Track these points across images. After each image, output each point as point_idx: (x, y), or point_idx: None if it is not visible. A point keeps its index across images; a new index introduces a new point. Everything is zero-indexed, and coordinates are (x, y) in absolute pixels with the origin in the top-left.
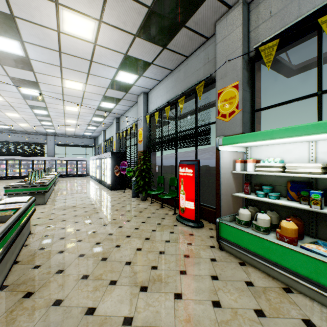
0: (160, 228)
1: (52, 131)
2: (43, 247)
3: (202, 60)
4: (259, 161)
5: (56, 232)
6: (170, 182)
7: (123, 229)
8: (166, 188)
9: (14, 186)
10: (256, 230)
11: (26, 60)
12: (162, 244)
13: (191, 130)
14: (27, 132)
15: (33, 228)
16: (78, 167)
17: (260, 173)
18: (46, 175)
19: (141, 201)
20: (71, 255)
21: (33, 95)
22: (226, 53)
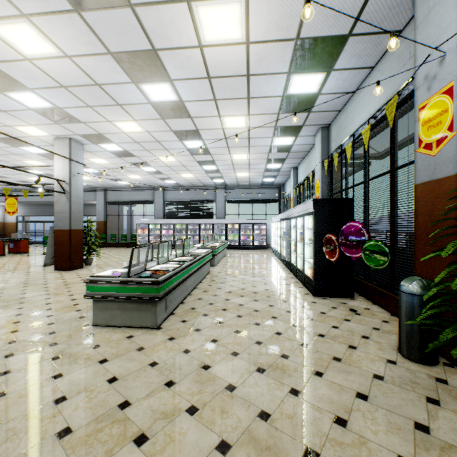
0: None
1: (221, 182)
2: None
3: None
4: None
5: None
6: None
7: None
8: None
9: (100, 278)
10: None
11: None
12: None
13: None
14: (195, 187)
15: None
16: (255, 234)
17: None
18: (201, 247)
19: None
20: None
21: (167, 101)
22: None
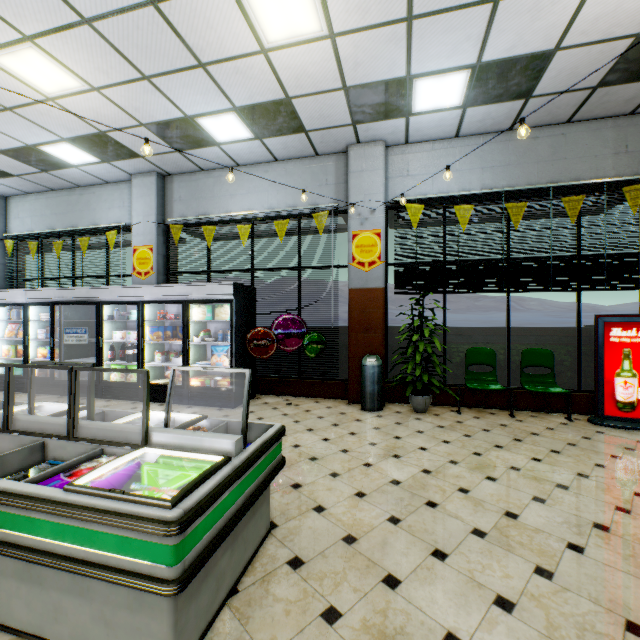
0: None
1: None
2: None
3: (610, 143)
4: None
5: None
6: (524, 360)
7: None
8: (458, 374)
9: (211, 486)
10: None
11: None
12: None
13: (590, 259)
14: None
15: None
16: None
17: None
18: None
19: (424, 413)
20: None
21: None
22: None
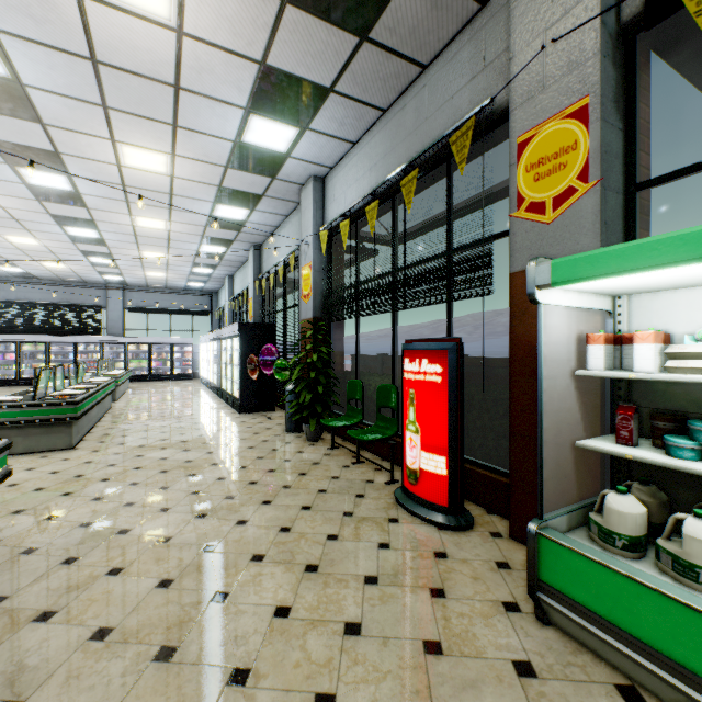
0: (351, 530)
1: (118, 279)
2: (1, 595)
3: (467, 67)
4: (664, 339)
5: (61, 539)
6: (379, 397)
7: (249, 530)
8: (370, 410)
9: None
10: (680, 577)
11: (16, 89)
12: (355, 594)
13: (435, 258)
14: (65, 282)
15: (7, 523)
16: (175, 358)
17: (692, 378)
18: (95, 377)
19: (308, 441)
20: (69, 631)
21: (56, 188)
22: (543, 21)
